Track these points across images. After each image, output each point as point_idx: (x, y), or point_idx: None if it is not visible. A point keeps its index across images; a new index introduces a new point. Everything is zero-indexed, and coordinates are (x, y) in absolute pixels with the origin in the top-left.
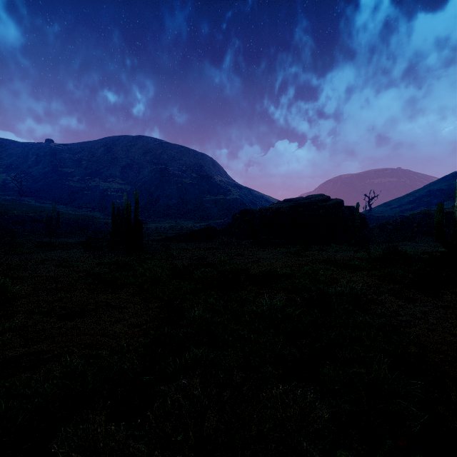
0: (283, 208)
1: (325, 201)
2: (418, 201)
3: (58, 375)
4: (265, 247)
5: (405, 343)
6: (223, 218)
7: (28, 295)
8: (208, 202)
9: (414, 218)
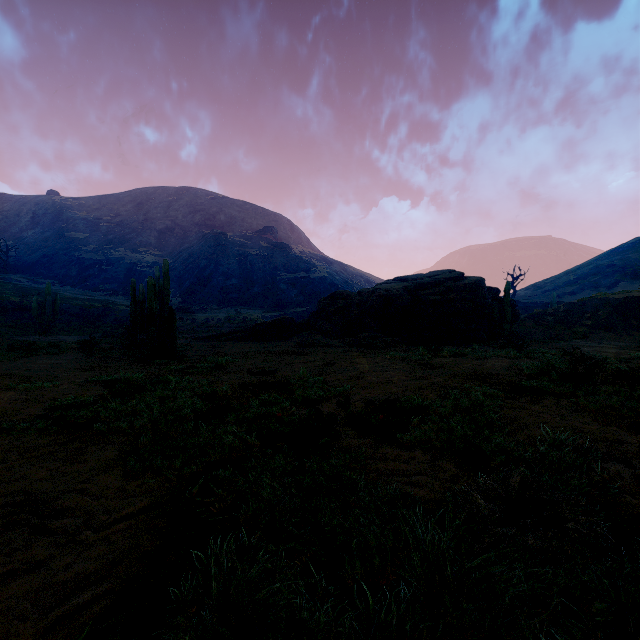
0: (395, 290)
1: (457, 280)
2: (581, 281)
3: None
4: (370, 350)
5: None
6: (305, 305)
7: None
8: (284, 282)
9: (585, 306)
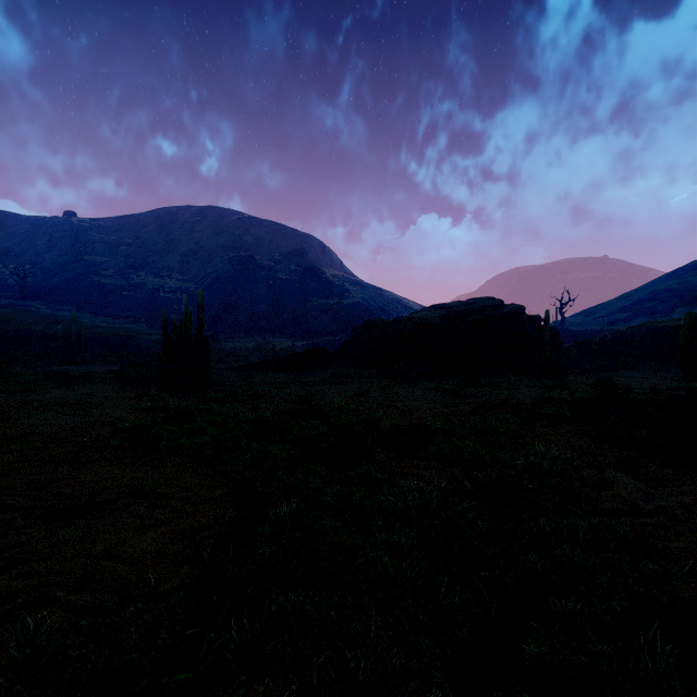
0: (431, 319)
1: (496, 308)
2: (636, 307)
3: (7, 664)
4: (404, 380)
5: (674, 582)
6: (338, 333)
7: (5, 472)
8: (315, 309)
9: (633, 335)
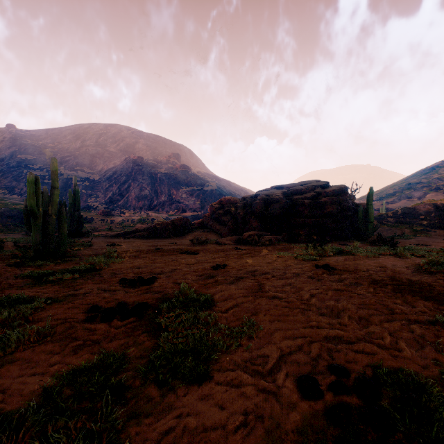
0: (275, 195)
1: (324, 187)
2: (399, 193)
3: None
4: (257, 247)
5: None
6: (201, 210)
7: None
8: (185, 193)
9: (419, 210)
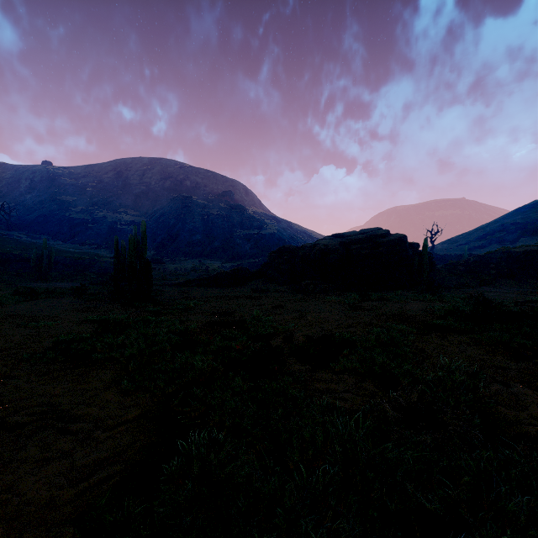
0: (332, 245)
1: (384, 237)
2: (489, 236)
3: None
4: (311, 295)
5: None
6: (258, 257)
7: None
8: (240, 238)
9: (491, 258)
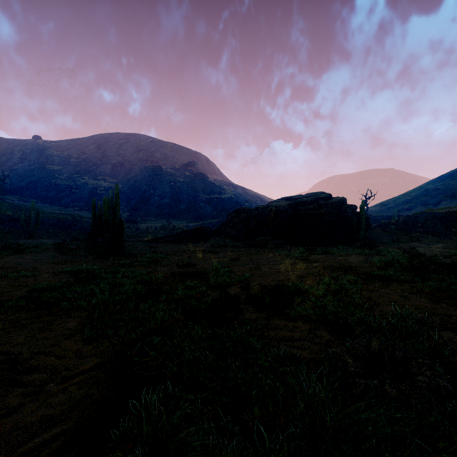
0: (282, 207)
1: (326, 199)
2: (415, 200)
3: None
4: (264, 249)
5: None
6: (218, 217)
7: None
8: (202, 201)
9: (418, 218)
